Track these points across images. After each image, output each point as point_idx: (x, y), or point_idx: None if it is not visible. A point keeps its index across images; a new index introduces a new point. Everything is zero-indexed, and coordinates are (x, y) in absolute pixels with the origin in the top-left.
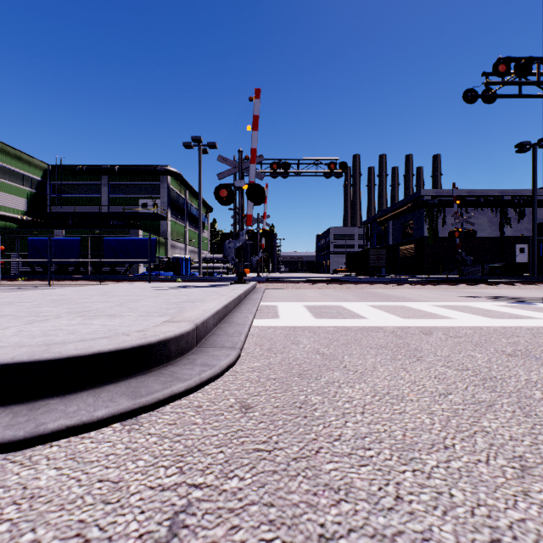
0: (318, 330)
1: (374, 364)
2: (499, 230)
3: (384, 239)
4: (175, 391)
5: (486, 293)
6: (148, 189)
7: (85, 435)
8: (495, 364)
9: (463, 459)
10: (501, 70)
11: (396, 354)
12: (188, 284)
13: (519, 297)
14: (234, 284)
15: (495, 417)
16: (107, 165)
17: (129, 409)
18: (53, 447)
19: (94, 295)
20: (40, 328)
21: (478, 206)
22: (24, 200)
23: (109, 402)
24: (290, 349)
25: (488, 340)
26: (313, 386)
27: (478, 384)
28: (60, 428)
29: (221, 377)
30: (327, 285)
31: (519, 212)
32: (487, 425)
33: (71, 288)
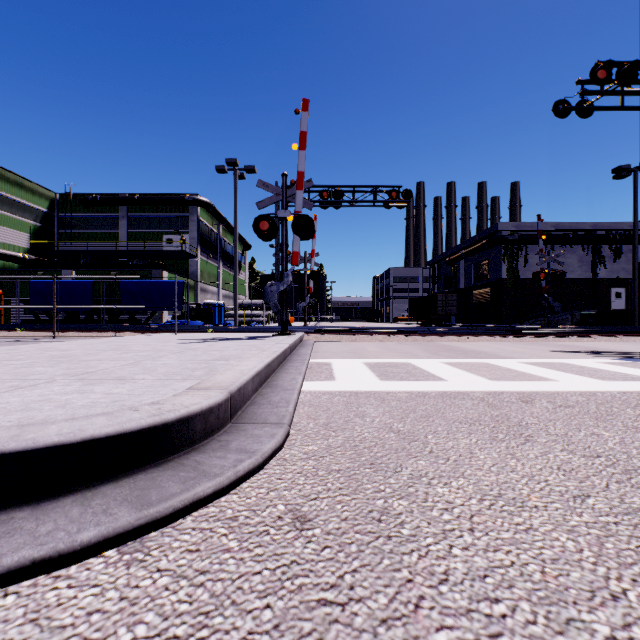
0: (387, 396)
1: (470, 447)
2: (591, 271)
3: (454, 282)
4: (199, 494)
5: (583, 347)
6: (175, 222)
7: (61, 573)
8: (633, 447)
9: None
10: (601, 77)
11: (495, 431)
12: (222, 336)
13: (626, 352)
14: (277, 336)
15: None
16: (125, 194)
17: (130, 526)
18: (7, 597)
19: (104, 350)
20: (21, 398)
21: (567, 242)
22: (26, 235)
23: (101, 515)
24: (354, 425)
25: (609, 411)
26: (393, 483)
27: (622, 480)
28: (22, 564)
29: (265, 467)
30: (389, 337)
31: (615, 250)
32: None
33: (78, 341)
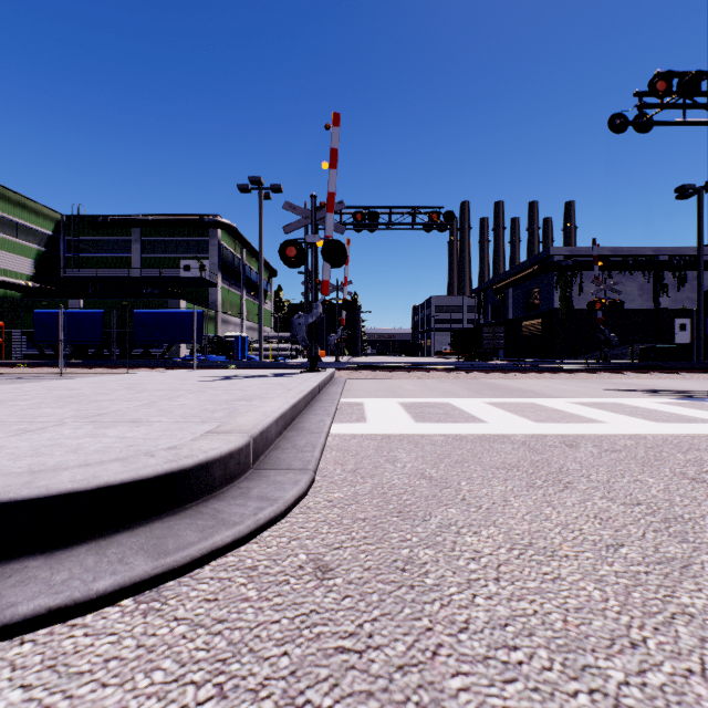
0: (421, 440)
1: (505, 494)
2: (652, 300)
3: (502, 312)
4: (218, 543)
5: (641, 385)
6: (193, 247)
7: (77, 621)
8: (677, 494)
9: (665, 668)
10: (660, 89)
11: (534, 478)
12: (245, 373)
13: (686, 390)
14: (305, 373)
15: (697, 586)
16: (139, 216)
17: (147, 576)
18: (24, 644)
19: (116, 389)
20: (30, 443)
21: (626, 269)
22: (30, 261)
23: (117, 564)
24: (384, 471)
25: (658, 456)
26: (420, 532)
27: (660, 529)
28: (38, 613)
29: (287, 516)
30: (429, 374)
31: (679, 277)
32: (688, 602)
33: (88, 379)
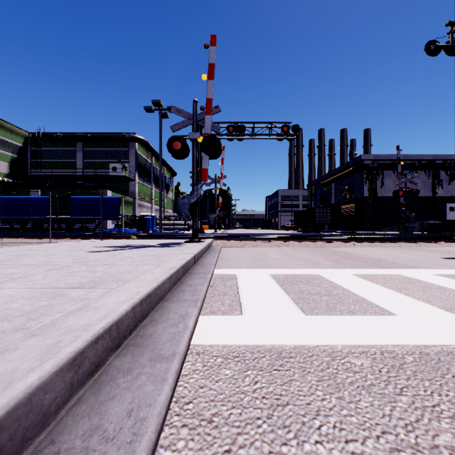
0: (337, 371)
1: None
2: (431, 191)
3: (327, 199)
4: None
5: None
6: (118, 154)
7: None
8: None
9: None
10: None
11: None
12: (139, 243)
13: None
14: (188, 243)
15: None
16: (81, 133)
17: None
18: None
19: None
20: None
21: (414, 169)
22: (6, 164)
23: None
24: None
25: None
26: None
27: None
28: None
29: None
30: (285, 243)
31: (450, 175)
32: None
33: None
